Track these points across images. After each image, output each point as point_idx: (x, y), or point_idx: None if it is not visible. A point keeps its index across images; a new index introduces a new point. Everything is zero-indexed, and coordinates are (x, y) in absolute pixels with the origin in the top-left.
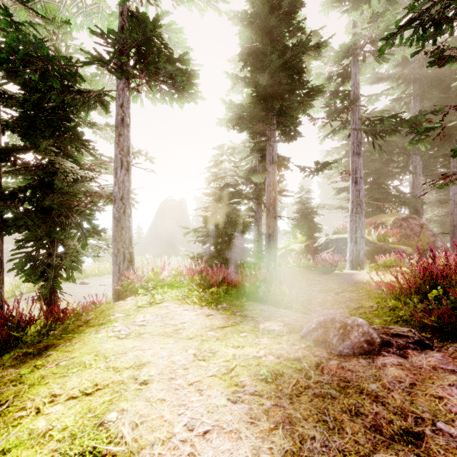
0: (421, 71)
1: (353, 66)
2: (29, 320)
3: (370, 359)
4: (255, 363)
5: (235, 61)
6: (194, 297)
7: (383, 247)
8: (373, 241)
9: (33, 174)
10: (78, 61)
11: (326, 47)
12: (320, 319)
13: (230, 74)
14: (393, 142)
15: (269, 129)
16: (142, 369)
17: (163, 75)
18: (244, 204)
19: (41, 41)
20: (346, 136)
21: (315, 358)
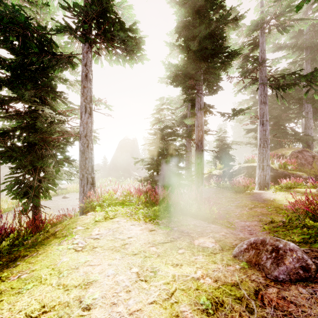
0: (312, 40)
1: (261, 37)
2: (11, 231)
3: (310, 289)
4: (194, 286)
5: (172, 34)
6: (140, 214)
7: (283, 173)
8: (275, 168)
9: (23, 119)
10: (52, 29)
11: (242, 19)
12: (251, 240)
13: (169, 43)
14: (289, 94)
15: (198, 84)
16: (88, 289)
17: (117, 41)
18: (179, 141)
19: (18, 9)
20: (253, 91)
21: (252, 284)
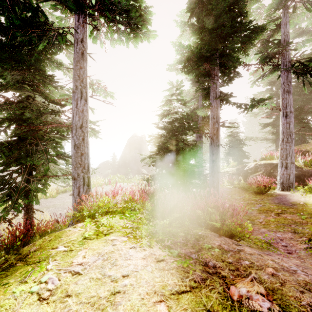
0: None
1: (284, 17)
2: None
3: None
4: None
5: (183, 15)
6: (143, 230)
7: (310, 171)
8: (300, 166)
9: (14, 110)
10: None
11: None
12: None
13: (179, 22)
14: None
15: (213, 70)
16: None
17: (118, 12)
18: (190, 135)
19: None
20: (270, 82)
21: None
